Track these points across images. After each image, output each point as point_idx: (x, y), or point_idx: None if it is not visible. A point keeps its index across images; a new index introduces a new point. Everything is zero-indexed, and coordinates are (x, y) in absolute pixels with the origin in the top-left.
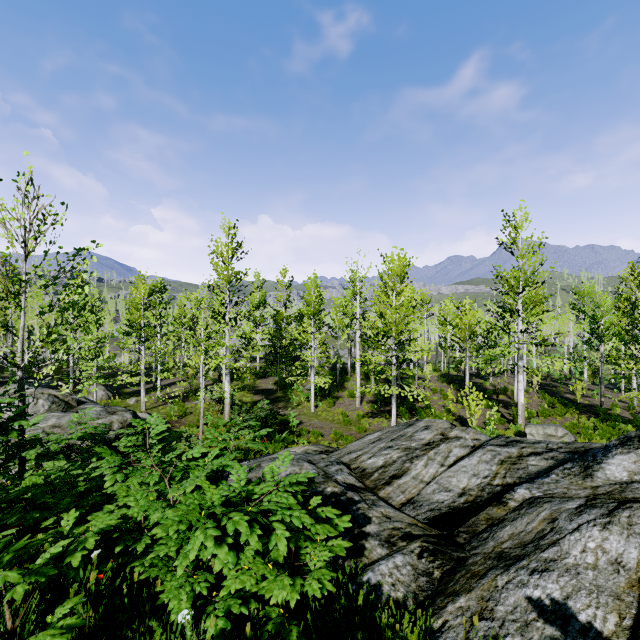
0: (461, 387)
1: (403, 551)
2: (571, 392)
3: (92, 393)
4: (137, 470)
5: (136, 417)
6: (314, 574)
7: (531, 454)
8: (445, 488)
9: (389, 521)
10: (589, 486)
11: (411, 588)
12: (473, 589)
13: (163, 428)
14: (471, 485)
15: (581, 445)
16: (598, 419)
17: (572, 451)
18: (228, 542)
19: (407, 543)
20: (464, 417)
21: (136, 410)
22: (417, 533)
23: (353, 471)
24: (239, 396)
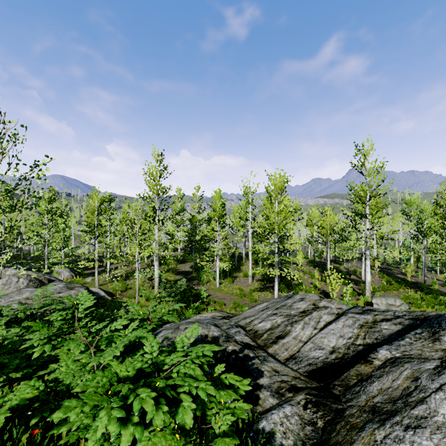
0: (323, 269)
1: (291, 402)
2: (401, 273)
3: (60, 274)
4: (65, 341)
5: (89, 291)
6: (218, 444)
7: (383, 320)
8: (319, 347)
9: (278, 375)
10: (439, 349)
11: (299, 436)
12: (354, 442)
13: (90, 304)
14: (339, 344)
15: (420, 313)
16: (423, 292)
17: (414, 318)
18: (134, 421)
19: (293, 394)
20: (326, 291)
21: (91, 286)
22: (301, 386)
23: (248, 332)
24: (165, 276)
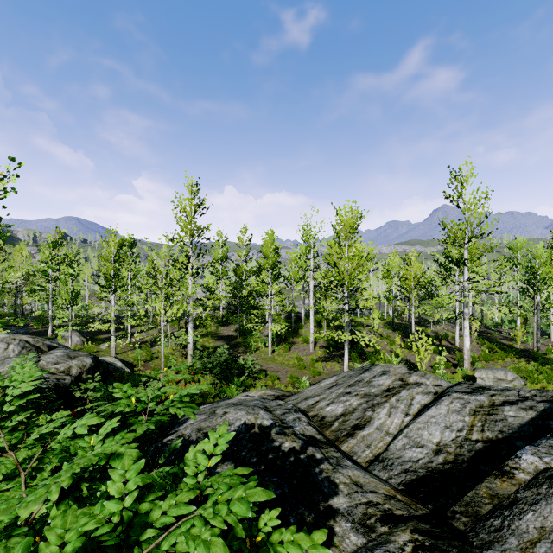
0: (405, 333)
1: (389, 547)
2: (505, 338)
3: (68, 339)
4: None
5: (97, 362)
6: None
7: (504, 403)
8: (416, 443)
9: (361, 491)
10: None
11: None
12: None
13: (28, 387)
14: (446, 440)
15: None
16: (538, 363)
17: (550, 400)
18: None
19: (389, 528)
20: (411, 361)
21: (107, 355)
22: (400, 513)
23: (311, 419)
24: (202, 342)
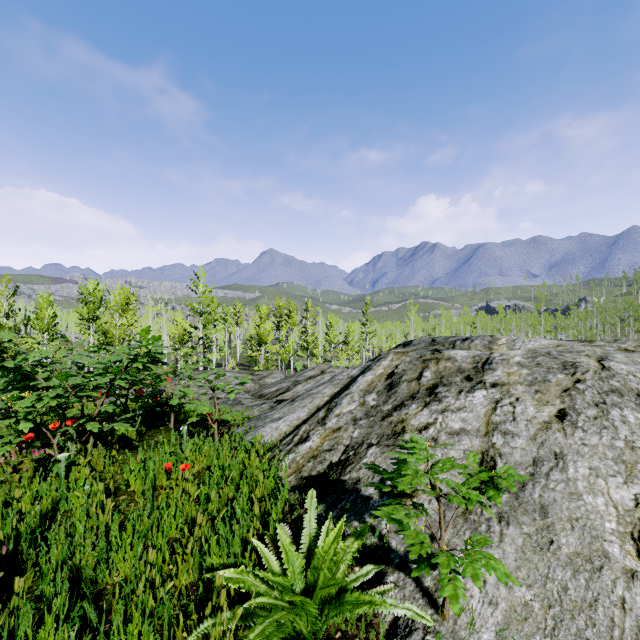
0: None
1: None
2: None
3: None
4: None
5: None
6: None
7: None
8: None
9: None
10: None
11: None
12: None
13: None
14: None
15: None
16: None
17: None
18: None
19: None
20: None
21: None
22: None
23: None
24: None
